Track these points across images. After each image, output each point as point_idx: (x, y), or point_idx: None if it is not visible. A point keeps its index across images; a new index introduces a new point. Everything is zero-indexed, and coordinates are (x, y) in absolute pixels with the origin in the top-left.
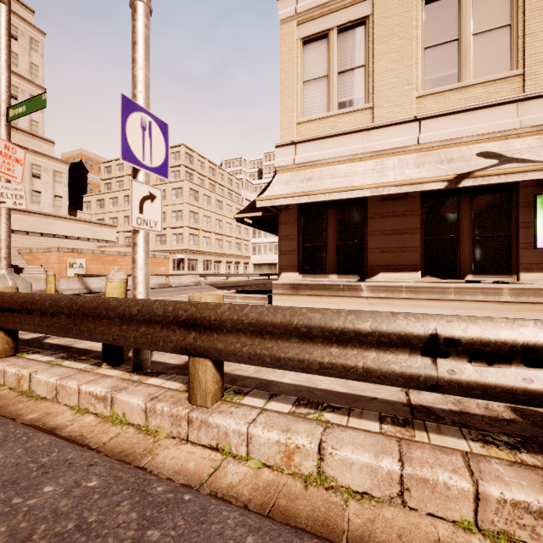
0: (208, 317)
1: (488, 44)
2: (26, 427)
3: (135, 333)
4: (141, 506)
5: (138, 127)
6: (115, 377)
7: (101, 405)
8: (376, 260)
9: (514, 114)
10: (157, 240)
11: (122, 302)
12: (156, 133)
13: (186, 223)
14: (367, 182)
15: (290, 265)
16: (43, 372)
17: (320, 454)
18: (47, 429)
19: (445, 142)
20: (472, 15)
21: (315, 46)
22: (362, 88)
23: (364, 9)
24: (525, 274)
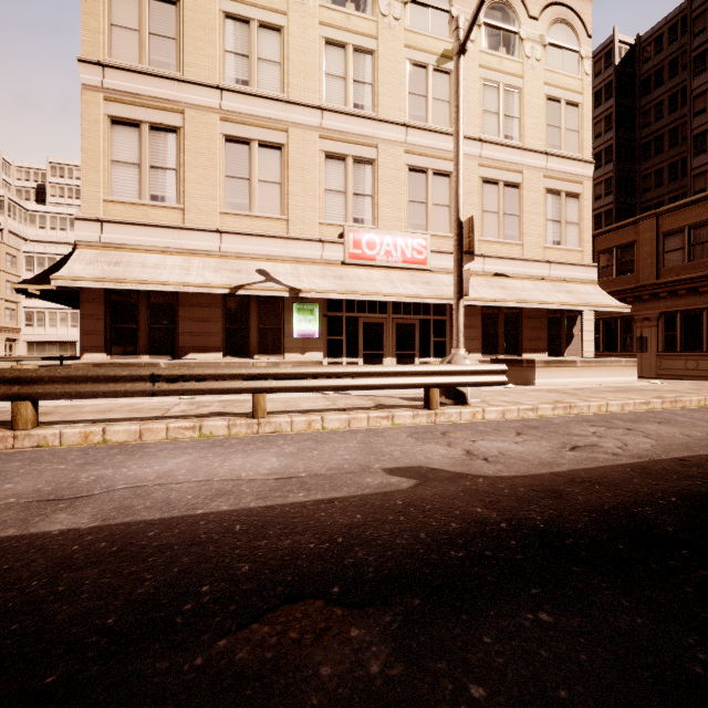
0: (31, 376)
1: (268, 191)
2: None
3: None
4: (3, 454)
5: None
6: None
7: None
8: (186, 342)
9: (281, 246)
10: None
11: None
12: None
13: None
14: (173, 279)
15: (95, 345)
16: None
17: (104, 431)
18: None
19: (240, 254)
20: (258, 166)
21: (125, 130)
22: (174, 189)
23: (176, 120)
24: (288, 354)
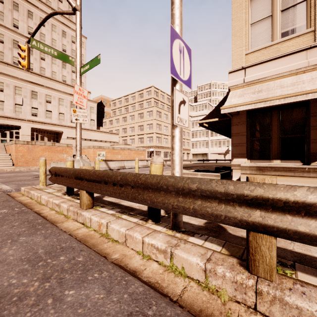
0: (284, 199)
1: None
2: (116, 266)
3: (193, 205)
4: None
5: (178, 50)
6: (163, 232)
7: (161, 255)
8: None
9: None
10: (139, 141)
11: (178, 179)
12: (185, 55)
13: (154, 131)
14: None
15: (240, 153)
16: (114, 222)
17: None
18: (130, 271)
19: None
20: None
21: None
22: (304, 18)
23: None
24: None
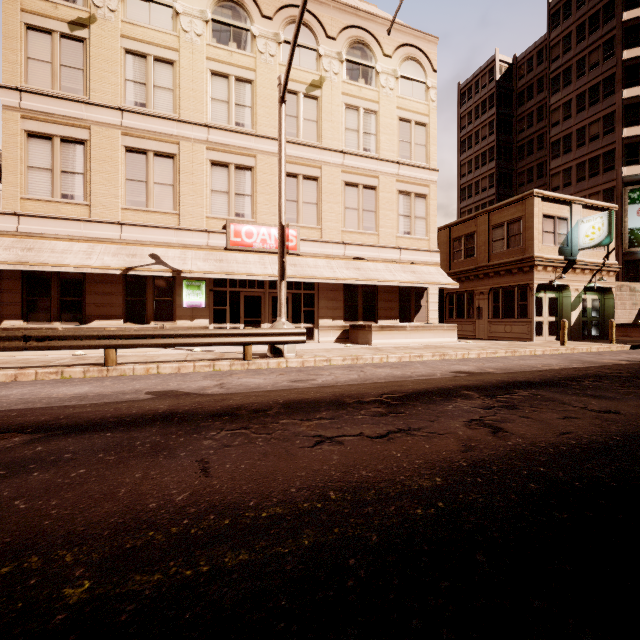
0: None
1: (162, 191)
2: None
3: None
4: None
5: None
6: None
7: None
8: (92, 311)
9: (173, 235)
10: None
11: None
12: None
13: None
14: (75, 262)
15: (14, 314)
16: None
17: None
18: None
19: (138, 242)
20: (154, 171)
21: (40, 142)
22: (82, 189)
23: (83, 134)
24: (179, 321)
